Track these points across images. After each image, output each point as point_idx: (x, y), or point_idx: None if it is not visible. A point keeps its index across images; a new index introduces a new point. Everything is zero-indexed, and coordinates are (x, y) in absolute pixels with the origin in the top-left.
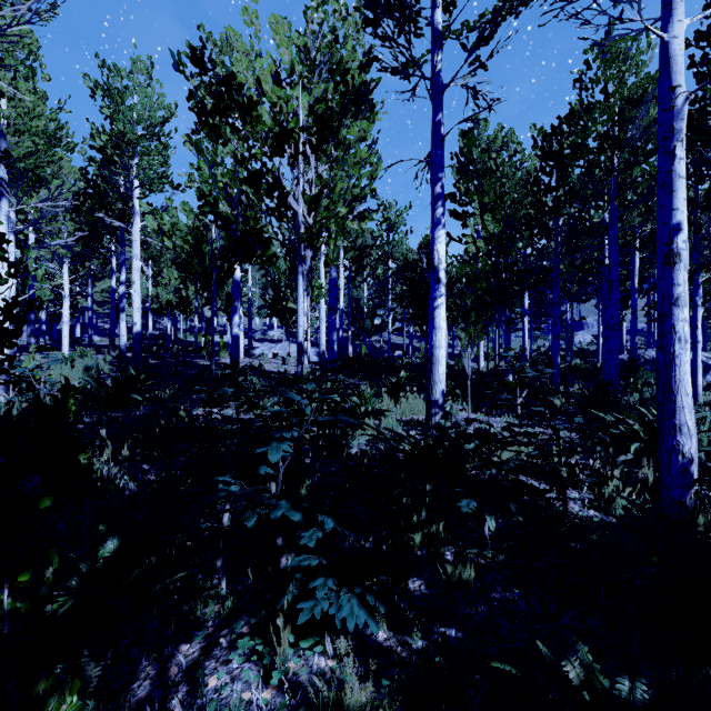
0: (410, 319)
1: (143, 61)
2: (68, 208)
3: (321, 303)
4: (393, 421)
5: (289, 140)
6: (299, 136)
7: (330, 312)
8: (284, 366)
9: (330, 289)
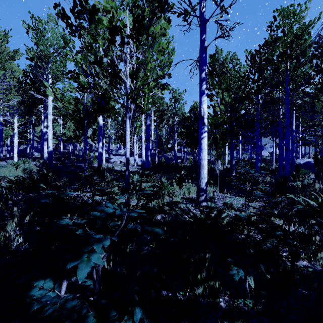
0: (185, 144)
1: (53, 16)
2: (16, 89)
3: (142, 137)
4: (179, 199)
5: (118, 33)
6: (124, 30)
7: (146, 141)
8: (125, 167)
9: (146, 129)
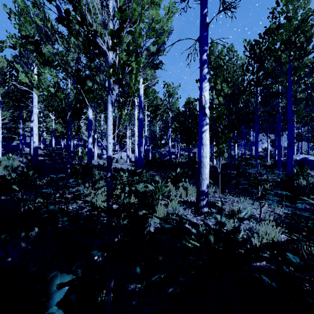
0: (180, 140)
1: (38, 0)
2: None
3: (135, 132)
4: (176, 203)
5: None
6: None
7: (139, 136)
8: (117, 163)
9: (139, 124)
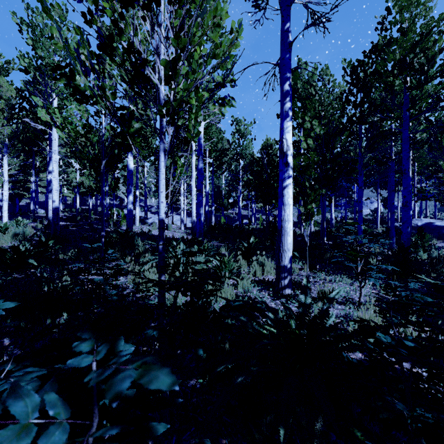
0: (255, 198)
1: None
2: (6, 116)
3: (193, 187)
4: (248, 283)
5: None
6: None
7: (198, 193)
8: (167, 231)
9: (198, 176)
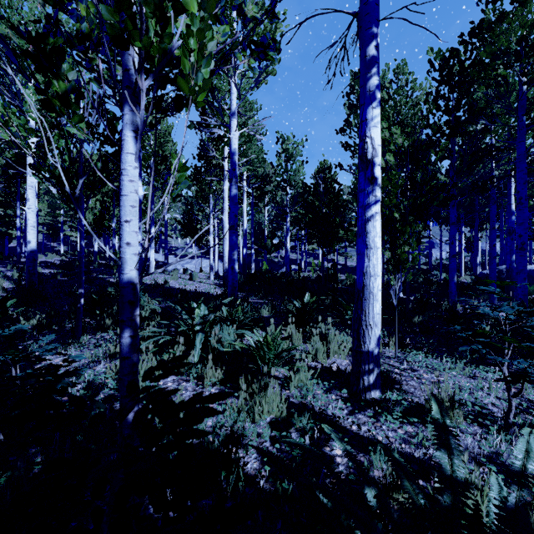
0: (308, 238)
1: None
2: None
3: (225, 223)
4: (308, 379)
5: None
6: None
7: (230, 230)
8: (191, 281)
9: (230, 206)
